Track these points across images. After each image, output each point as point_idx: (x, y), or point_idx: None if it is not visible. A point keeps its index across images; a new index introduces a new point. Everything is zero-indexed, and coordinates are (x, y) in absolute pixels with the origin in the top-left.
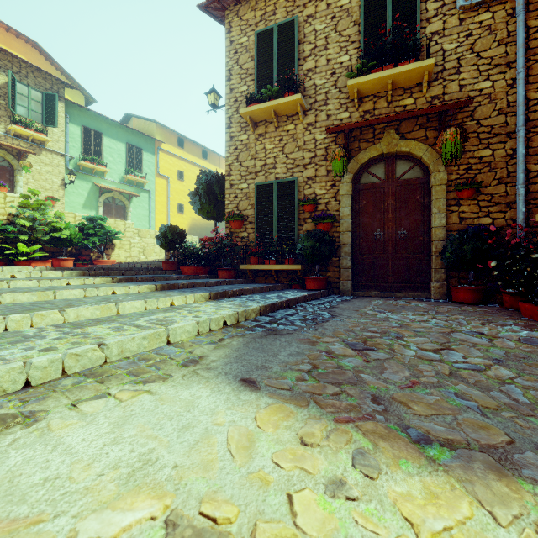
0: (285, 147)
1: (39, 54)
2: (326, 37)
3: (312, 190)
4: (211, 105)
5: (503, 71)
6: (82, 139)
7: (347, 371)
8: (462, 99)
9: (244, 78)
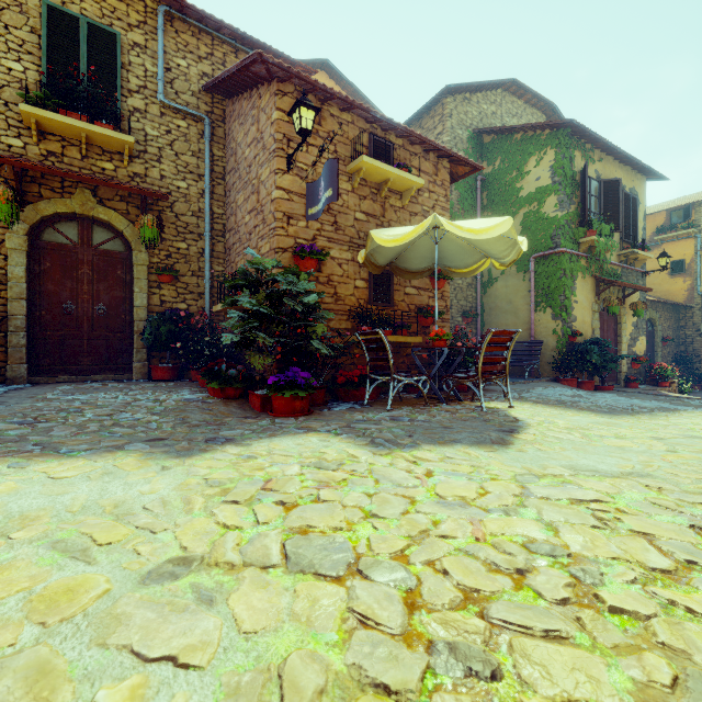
0: None
1: None
2: None
3: None
4: None
5: (197, 179)
6: None
7: (10, 437)
8: (164, 189)
9: None
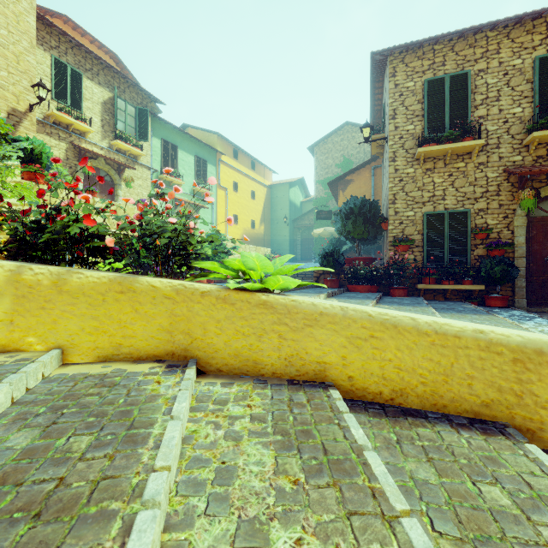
0: (455, 182)
1: (116, 65)
2: (498, 90)
3: (483, 220)
4: (365, 138)
5: None
6: (162, 152)
7: None
8: None
9: (410, 118)
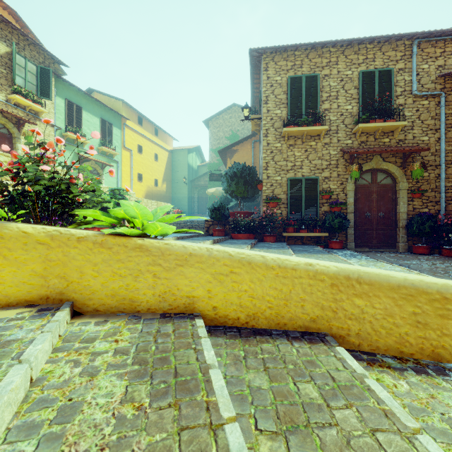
0: (309, 156)
1: (15, 22)
2: (337, 91)
3: (328, 185)
4: (245, 116)
5: (434, 133)
6: (66, 111)
7: None
8: (414, 144)
9: (278, 105)
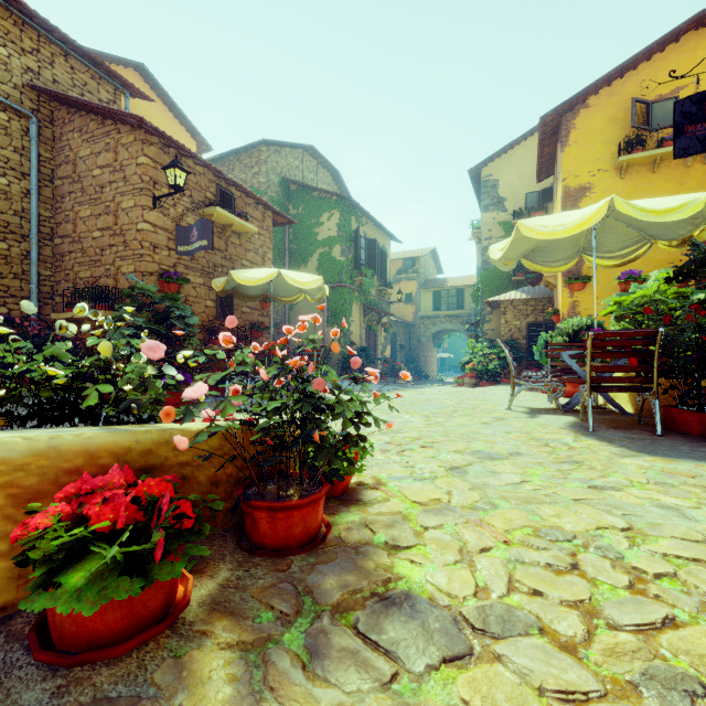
0: None
1: None
2: None
3: None
4: None
5: (20, 177)
6: None
7: None
8: None
9: None
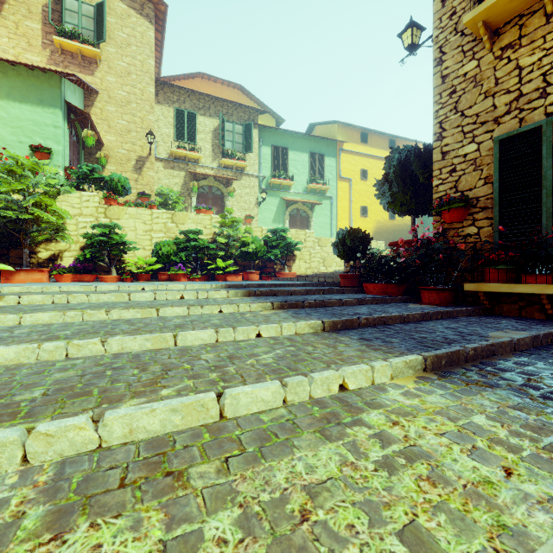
0: None
1: (243, 94)
2: None
3: None
4: (407, 48)
5: None
6: (272, 158)
7: None
8: None
9: None
